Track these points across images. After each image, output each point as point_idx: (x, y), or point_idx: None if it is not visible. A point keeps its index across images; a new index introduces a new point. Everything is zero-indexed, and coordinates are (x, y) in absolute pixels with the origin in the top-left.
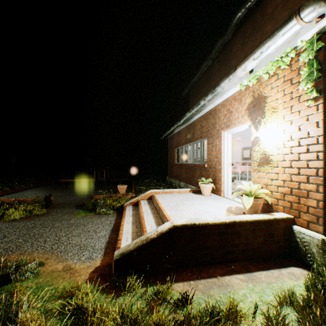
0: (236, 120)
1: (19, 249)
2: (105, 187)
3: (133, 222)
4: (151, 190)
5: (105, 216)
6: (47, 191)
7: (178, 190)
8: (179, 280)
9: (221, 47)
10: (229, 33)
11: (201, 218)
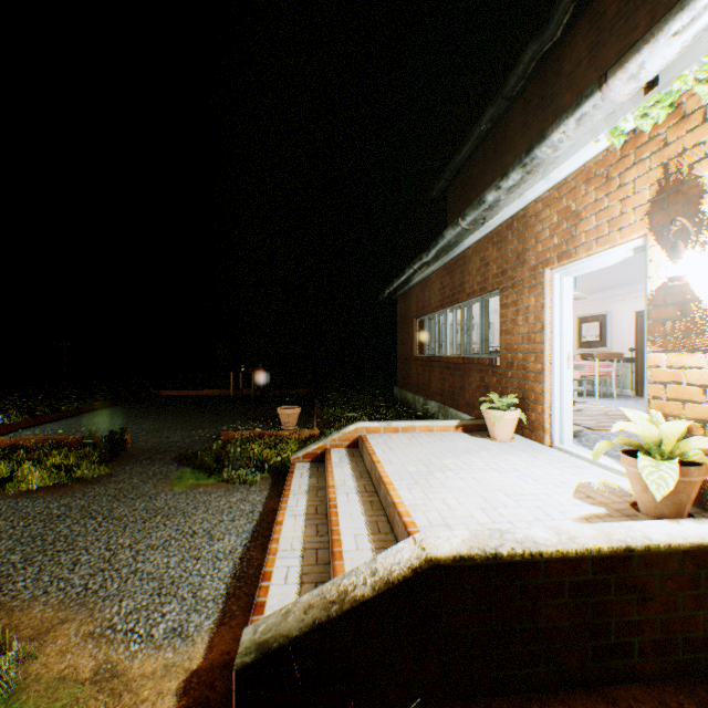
0: (591, 238)
1: (2, 588)
2: (252, 409)
3: (308, 515)
4: (357, 424)
5: (241, 488)
6: (123, 419)
7: (425, 425)
8: None
9: (534, 63)
10: (556, 22)
11: (513, 532)
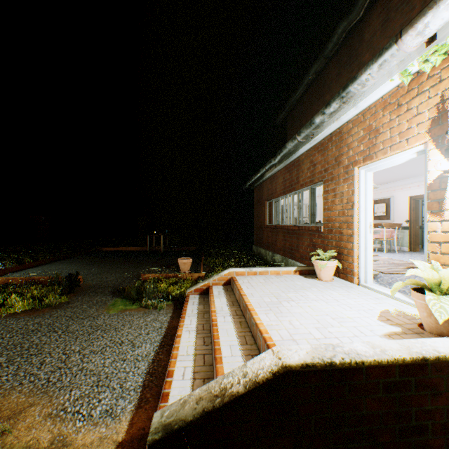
0: (387, 145)
1: None
2: (161, 260)
3: (198, 331)
4: (230, 270)
5: (154, 311)
6: (78, 266)
7: (274, 270)
8: None
9: (344, 34)
10: (360, 7)
11: (341, 346)
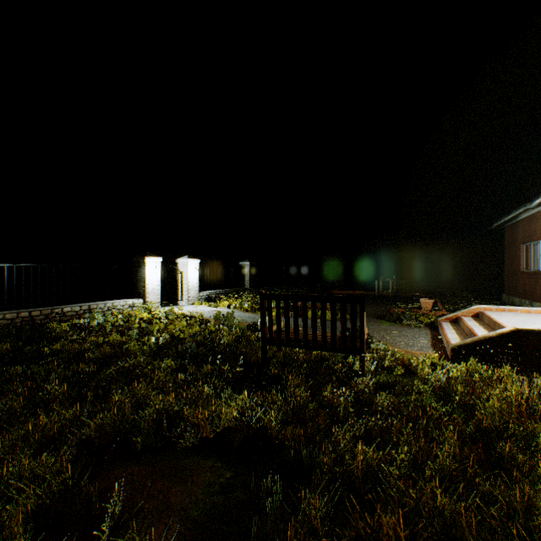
0: None
1: None
2: (394, 302)
3: (457, 334)
4: (477, 305)
5: (414, 328)
6: None
7: (524, 309)
8: (522, 375)
9: None
10: None
11: None
